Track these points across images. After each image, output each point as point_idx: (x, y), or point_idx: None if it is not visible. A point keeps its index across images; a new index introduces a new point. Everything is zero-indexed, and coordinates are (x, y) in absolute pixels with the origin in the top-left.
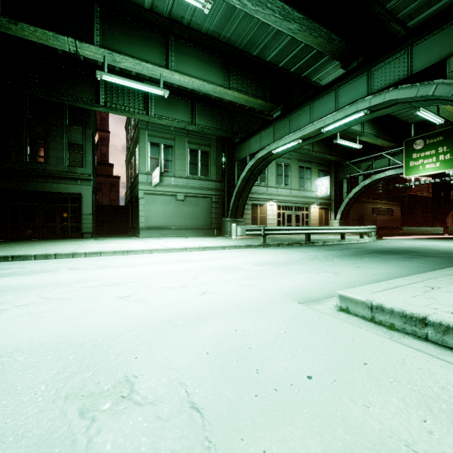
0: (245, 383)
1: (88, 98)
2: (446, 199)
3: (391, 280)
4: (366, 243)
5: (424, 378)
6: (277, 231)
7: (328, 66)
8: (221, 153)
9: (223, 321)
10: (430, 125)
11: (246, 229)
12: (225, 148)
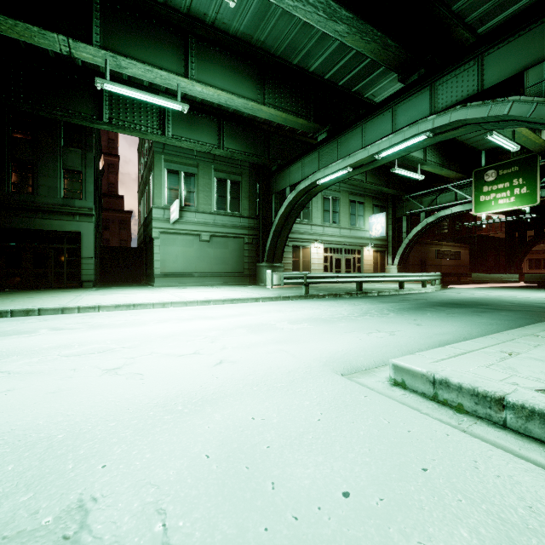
0: (253, 508)
1: (88, 112)
2: (521, 240)
3: (458, 343)
4: (429, 293)
5: (504, 492)
6: (322, 278)
7: (383, 79)
8: (255, 183)
9: (238, 404)
10: (504, 153)
11: (284, 277)
12: (260, 177)
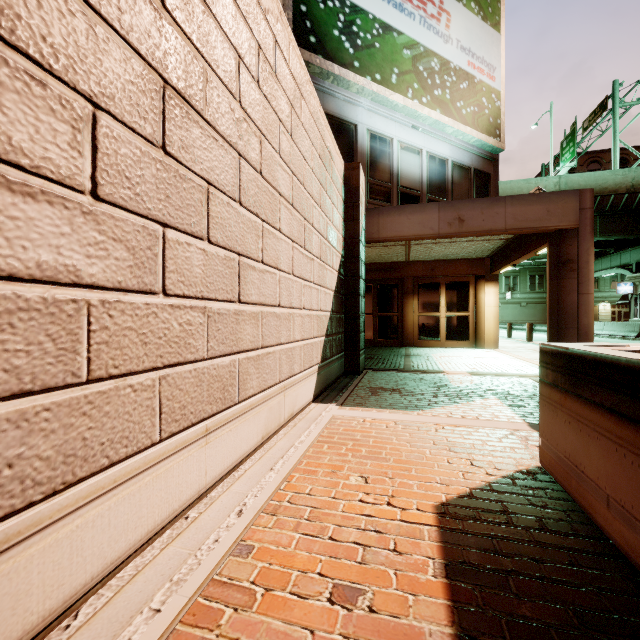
0: None
1: None
2: None
3: None
4: None
5: None
6: None
7: None
8: None
9: None
10: None
11: None
12: None
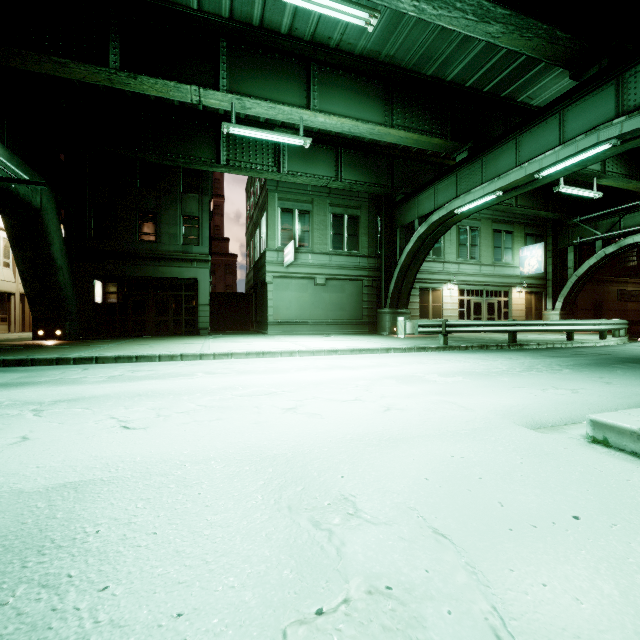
0: (491, 516)
1: (208, 156)
2: None
3: None
4: (611, 346)
5: None
6: (465, 327)
7: (544, 76)
8: (375, 217)
9: (430, 444)
10: None
11: (419, 325)
12: (381, 209)
